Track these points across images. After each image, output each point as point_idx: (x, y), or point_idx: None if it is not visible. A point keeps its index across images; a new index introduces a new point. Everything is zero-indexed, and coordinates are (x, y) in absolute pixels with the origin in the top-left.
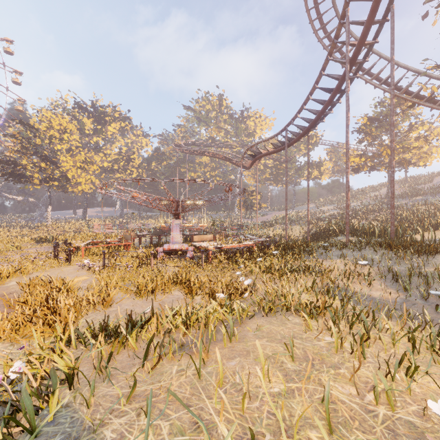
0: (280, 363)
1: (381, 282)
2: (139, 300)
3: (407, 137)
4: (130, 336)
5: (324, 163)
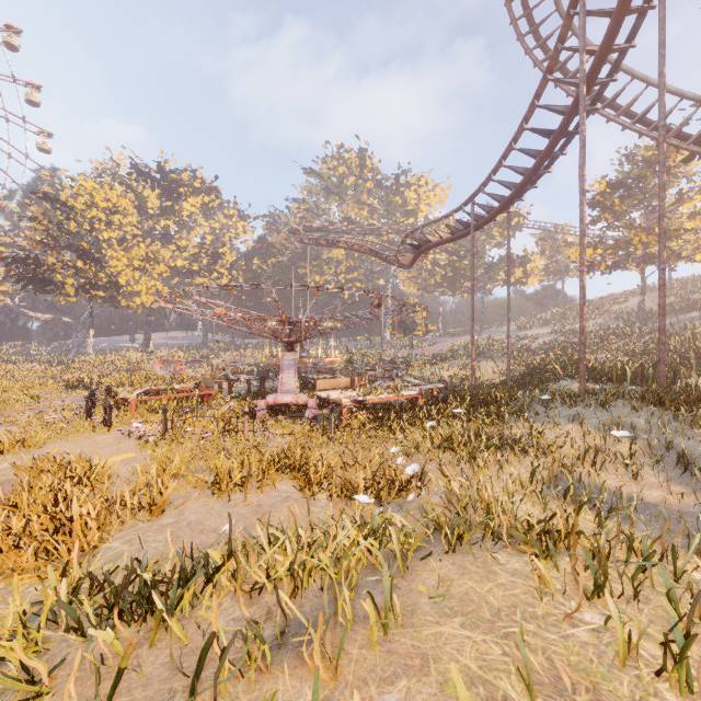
0: (502, 700)
1: (656, 471)
2: (216, 502)
3: (674, 214)
4: (177, 609)
5: (532, 258)
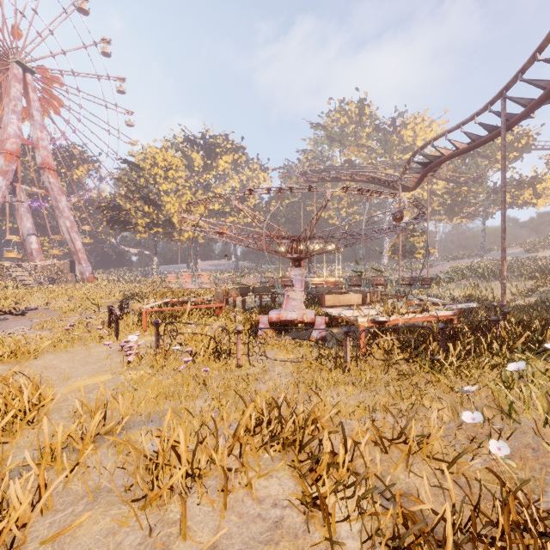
0: None
1: None
2: (135, 523)
3: None
4: None
5: (544, 178)
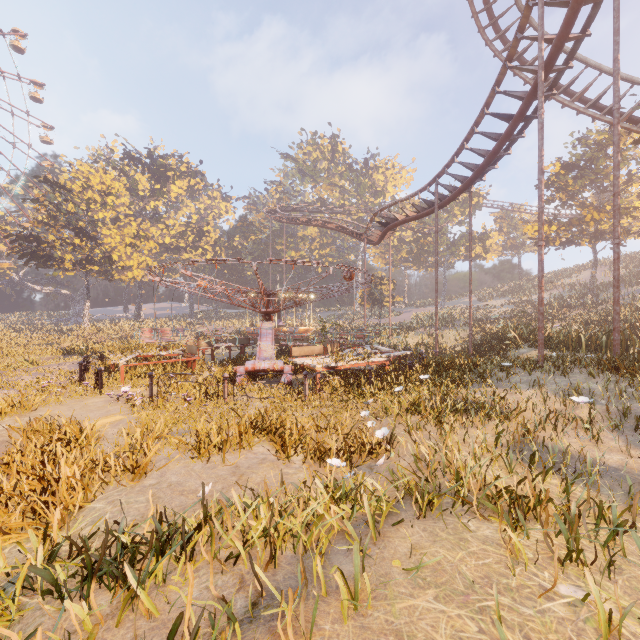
0: None
1: (615, 435)
2: (196, 464)
3: (623, 193)
4: (150, 578)
5: (491, 235)
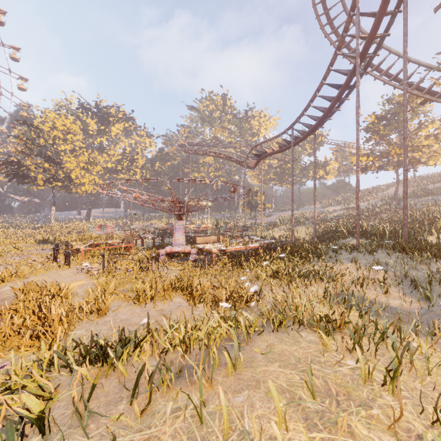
0: (298, 399)
1: (398, 289)
2: (137, 308)
3: (416, 136)
4: (121, 359)
5: (330, 162)
